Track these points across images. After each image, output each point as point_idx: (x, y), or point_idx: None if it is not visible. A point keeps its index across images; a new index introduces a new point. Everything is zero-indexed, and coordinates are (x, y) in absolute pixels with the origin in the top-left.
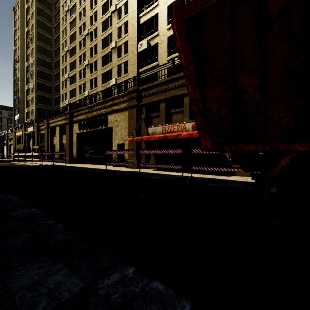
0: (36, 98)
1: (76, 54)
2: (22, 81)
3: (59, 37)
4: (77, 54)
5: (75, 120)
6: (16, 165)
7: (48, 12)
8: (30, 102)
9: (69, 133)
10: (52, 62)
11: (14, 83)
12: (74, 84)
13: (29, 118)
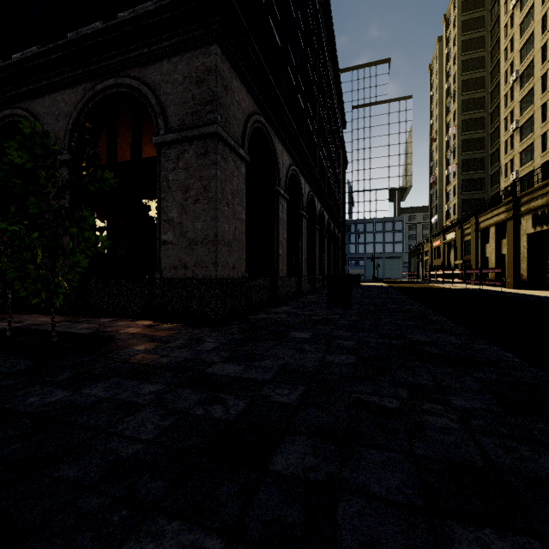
0: (459, 185)
1: (533, 75)
2: (440, 166)
3: (498, 64)
4: (535, 74)
5: (524, 211)
6: (432, 287)
7: (479, 35)
8: (450, 194)
9: (512, 235)
10: (485, 115)
11: (430, 172)
12: (529, 136)
13: (450, 218)
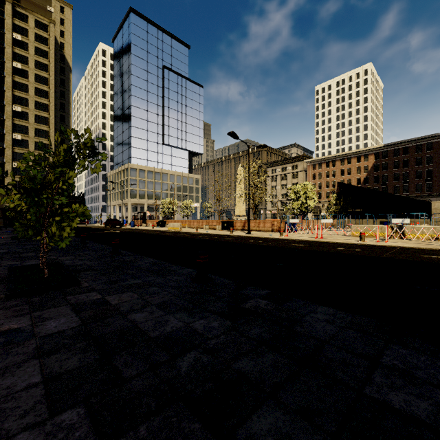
0: None
1: None
2: None
3: None
4: None
5: None
6: None
7: None
8: None
9: None
10: None
11: None
12: None
13: None
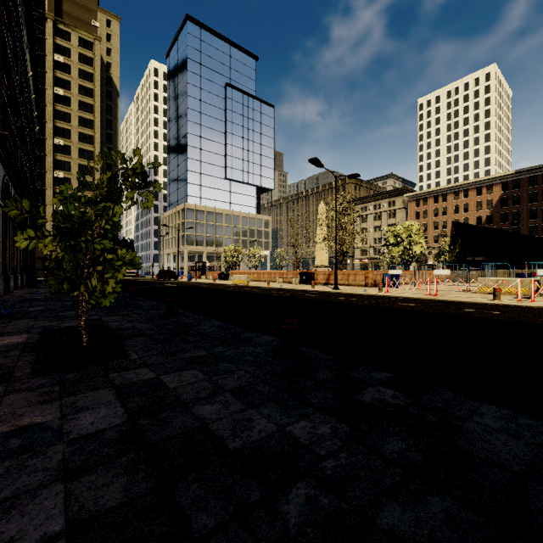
0: None
1: None
2: None
3: None
4: None
5: None
6: None
7: None
8: None
9: None
10: None
11: None
12: None
13: None
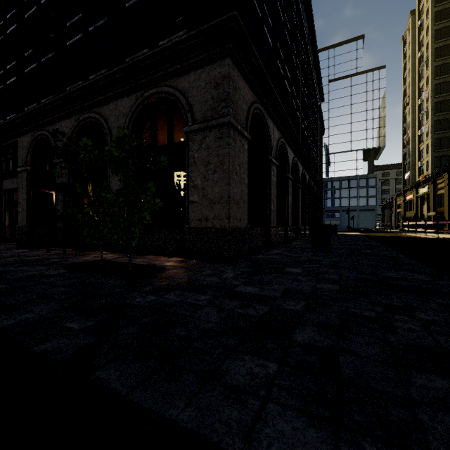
0: (432, 143)
1: None
2: (413, 127)
3: None
4: None
5: None
6: (405, 236)
7: None
8: (423, 152)
9: None
10: None
11: (402, 133)
12: None
13: (422, 174)
